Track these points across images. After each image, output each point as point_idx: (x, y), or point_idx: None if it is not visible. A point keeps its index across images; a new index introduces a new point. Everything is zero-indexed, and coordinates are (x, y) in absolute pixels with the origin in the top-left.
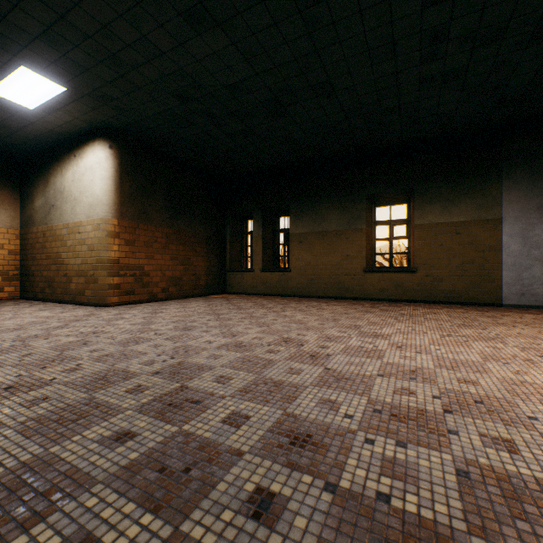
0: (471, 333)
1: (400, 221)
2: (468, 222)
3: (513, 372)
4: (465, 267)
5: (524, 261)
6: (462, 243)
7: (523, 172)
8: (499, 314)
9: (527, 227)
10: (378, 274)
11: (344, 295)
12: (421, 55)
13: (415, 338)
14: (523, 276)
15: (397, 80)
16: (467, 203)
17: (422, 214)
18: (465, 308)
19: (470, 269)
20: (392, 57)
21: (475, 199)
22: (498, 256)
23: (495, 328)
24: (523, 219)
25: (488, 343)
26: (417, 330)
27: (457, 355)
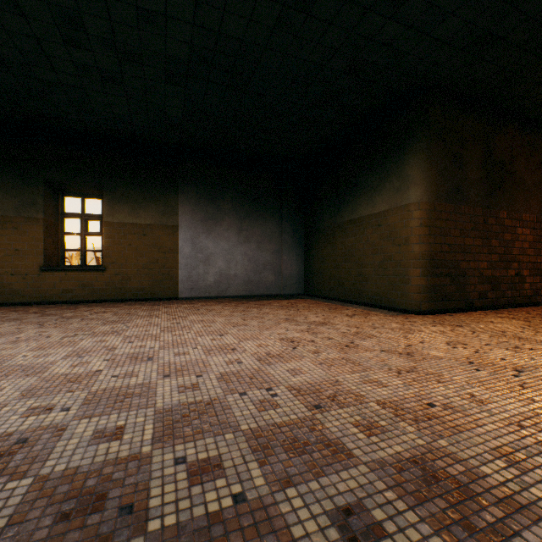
0: (106, 328)
1: (95, 217)
2: (154, 226)
3: (74, 365)
4: (151, 266)
5: (194, 262)
6: (149, 244)
7: (193, 191)
8: (165, 306)
9: (195, 235)
10: (62, 273)
11: (11, 301)
12: (62, 33)
13: (22, 346)
14: (193, 274)
15: (43, 49)
16: (153, 208)
17: (113, 212)
18: (146, 304)
19: (155, 268)
20: (20, 13)
21: (159, 206)
22: (176, 257)
23: (138, 321)
24: (193, 228)
25: (104, 337)
26: (44, 335)
27: (42, 358)
